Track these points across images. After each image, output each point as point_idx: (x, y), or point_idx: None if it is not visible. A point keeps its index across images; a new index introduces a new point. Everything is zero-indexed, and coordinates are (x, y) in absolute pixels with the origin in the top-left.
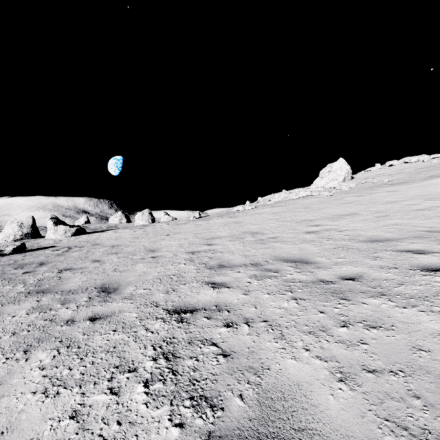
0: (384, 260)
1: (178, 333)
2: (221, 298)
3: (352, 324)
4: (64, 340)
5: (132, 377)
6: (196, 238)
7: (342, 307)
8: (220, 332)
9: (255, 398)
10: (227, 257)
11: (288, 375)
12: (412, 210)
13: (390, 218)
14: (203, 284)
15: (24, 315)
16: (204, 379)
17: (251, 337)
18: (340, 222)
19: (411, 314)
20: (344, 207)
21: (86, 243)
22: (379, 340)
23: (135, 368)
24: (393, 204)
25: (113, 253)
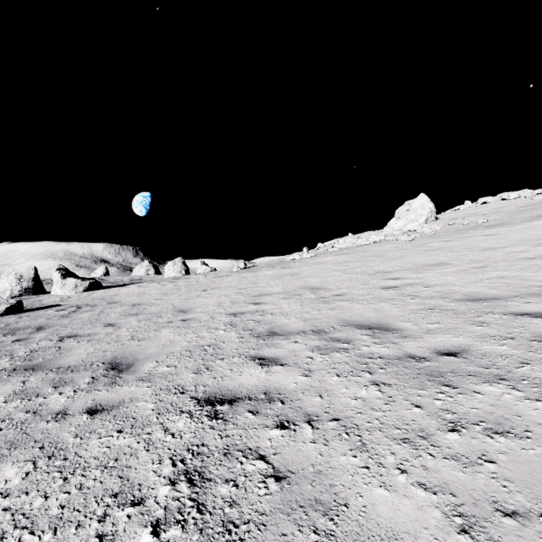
0: (494, 327)
1: (210, 438)
2: (272, 380)
3: (465, 427)
4: (47, 446)
5: (135, 514)
6: (240, 294)
7: (446, 398)
8: (270, 437)
9: None
10: (280, 321)
11: (377, 517)
12: (520, 258)
13: (492, 269)
14: (247, 360)
15: None
16: (246, 523)
17: (316, 446)
18: (426, 274)
19: None
20: (429, 256)
21: (100, 301)
22: (512, 456)
23: (141, 497)
24: (493, 251)
25: (133, 314)
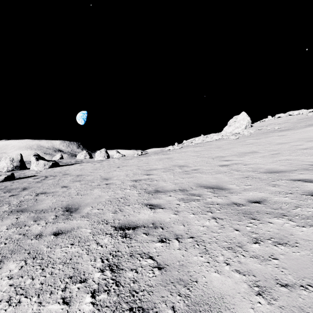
0: (281, 187)
1: (122, 247)
2: (157, 217)
3: (262, 241)
4: (32, 252)
5: (82, 287)
6: (139, 169)
7: (253, 226)
8: (155, 246)
9: (185, 310)
10: (161, 184)
11: (213, 287)
12: (298, 149)
13: (282, 155)
14: (143, 206)
15: (4, 230)
16: (142, 291)
17: (181, 251)
18: (245, 158)
19: (310, 232)
20: (247, 147)
21: (58, 173)
22: (287, 256)
23: (85, 278)
24: (283, 145)
25: (77, 181)
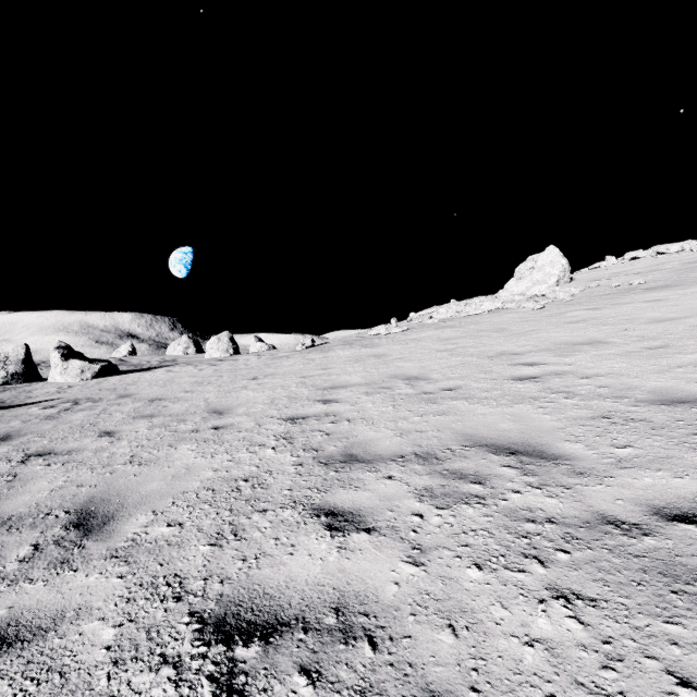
0: None
1: None
2: (351, 573)
3: None
4: None
5: None
6: (304, 386)
7: None
8: None
9: None
10: (363, 433)
11: None
12: None
13: (679, 350)
14: (306, 516)
15: None
16: None
17: None
18: (577, 358)
19: None
20: (574, 330)
21: (109, 393)
22: None
23: None
24: (669, 324)
25: (146, 416)
